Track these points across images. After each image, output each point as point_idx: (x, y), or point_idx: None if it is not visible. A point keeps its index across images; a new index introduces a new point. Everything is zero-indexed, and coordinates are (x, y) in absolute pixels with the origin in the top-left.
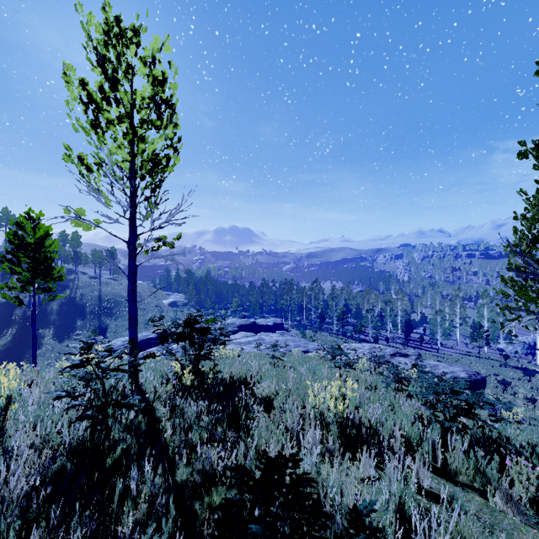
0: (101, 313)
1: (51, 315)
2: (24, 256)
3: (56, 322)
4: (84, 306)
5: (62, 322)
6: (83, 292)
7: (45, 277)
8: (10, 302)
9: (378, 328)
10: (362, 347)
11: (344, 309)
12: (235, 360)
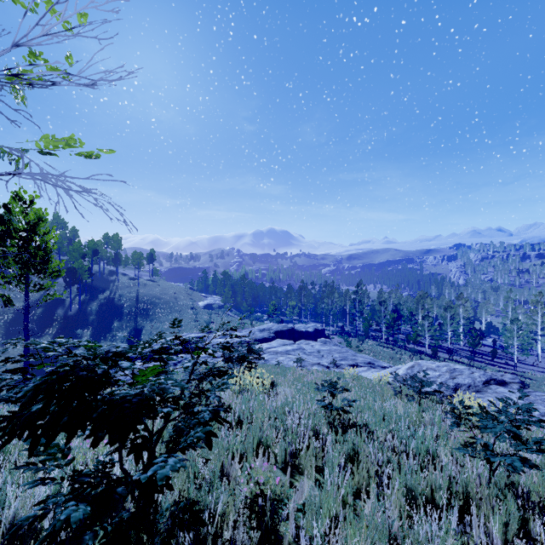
0: (137, 314)
1: (91, 315)
2: (12, 245)
3: (95, 322)
4: (122, 307)
5: (100, 323)
6: (121, 293)
7: (38, 271)
8: (54, 302)
9: (437, 338)
10: (437, 368)
11: (395, 315)
12: (264, 398)
